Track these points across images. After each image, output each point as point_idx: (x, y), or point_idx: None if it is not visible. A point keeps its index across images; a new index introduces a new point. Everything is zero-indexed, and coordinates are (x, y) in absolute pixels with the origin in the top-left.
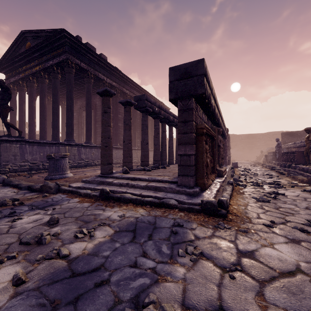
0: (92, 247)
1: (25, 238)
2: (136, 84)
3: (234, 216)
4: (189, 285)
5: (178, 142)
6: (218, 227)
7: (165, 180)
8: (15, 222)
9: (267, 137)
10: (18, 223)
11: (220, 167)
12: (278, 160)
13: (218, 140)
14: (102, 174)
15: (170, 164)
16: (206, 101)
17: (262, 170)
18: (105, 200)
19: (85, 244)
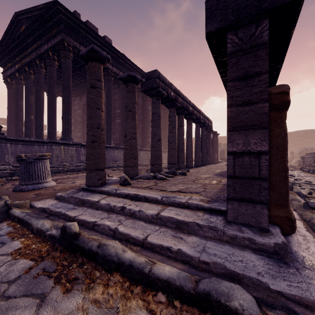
0: None
1: None
2: None
3: None
4: None
5: (228, 124)
6: None
7: (195, 205)
8: None
9: (296, 137)
10: None
11: None
12: None
13: None
14: (87, 185)
15: (188, 168)
16: (291, 33)
17: (310, 176)
18: (67, 254)
19: None
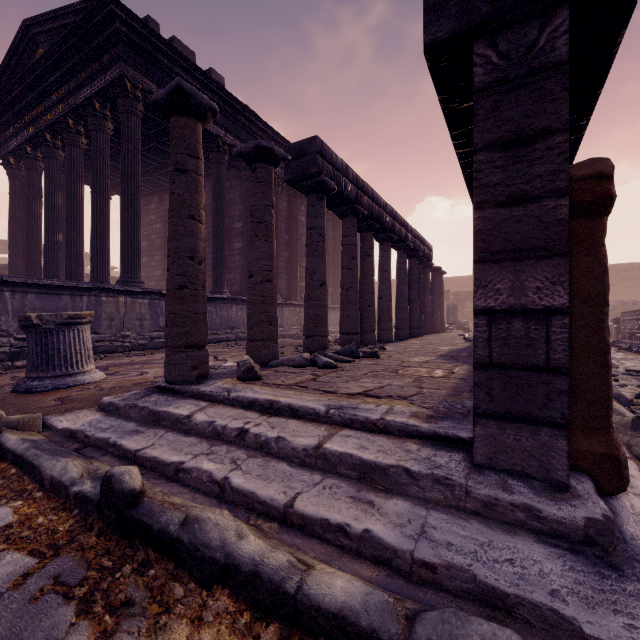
0: None
1: None
2: None
3: None
4: None
5: (476, 247)
6: None
7: (401, 426)
8: None
9: None
10: None
11: None
12: None
13: None
14: (167, 381)
15: (383, 342)
16: (616, 45)
17: (634, 360)
18: (113, 540)
19: None
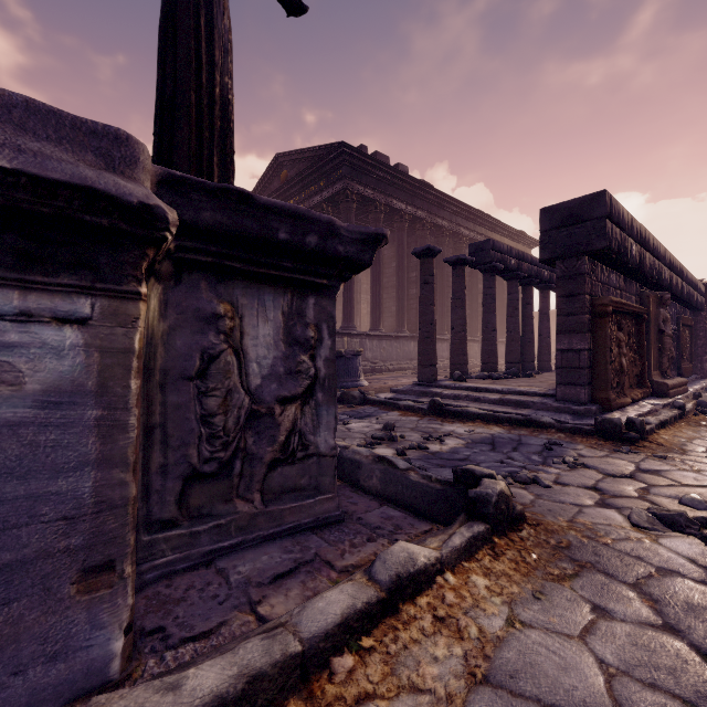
0: (447, 449)
1: (376, 434)
2: (463, 205)
3: (655, 445)
4: (563, 477)
5: (557, 329)
6: (619, 450)
7: (533, 392)
8: (347, 426)
9: None
10: (351, 426)
11: (665, 378)
12: None
13: (660, 319)
14: (421, 381)
15: (542, 371)
16: (613, 256)
17: None
18: (438, 416)
19: (439, 446)
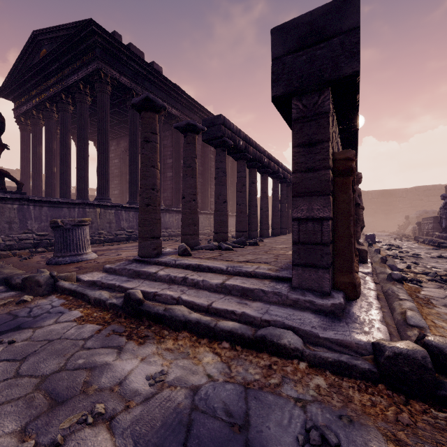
0: None
1: None
2: (209, 113)
3: None
4: None
5: (293, 190)
6: None
7: (262, 273)
8: None
9: (414, 195)
10: None
11: (360, 244)
12: (445, 231)
13: (356, 194)
14: (140, 256)
15: (263, 237)
16: (357, 98)
17: (422, 248)
18: (132, 319)
19: None
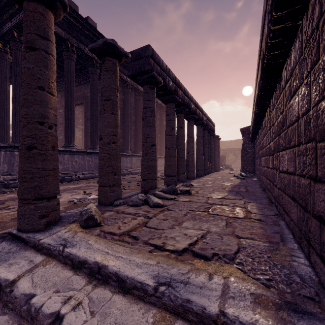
0: None
1: None
2: None
3: None
4: None
5: None
6: None
7: None
8: None
9: None
10: None
11: None
12: None
13: None
14: (18, 229)
15: (189, 179)
16: None
17: None
18: None
19: None
